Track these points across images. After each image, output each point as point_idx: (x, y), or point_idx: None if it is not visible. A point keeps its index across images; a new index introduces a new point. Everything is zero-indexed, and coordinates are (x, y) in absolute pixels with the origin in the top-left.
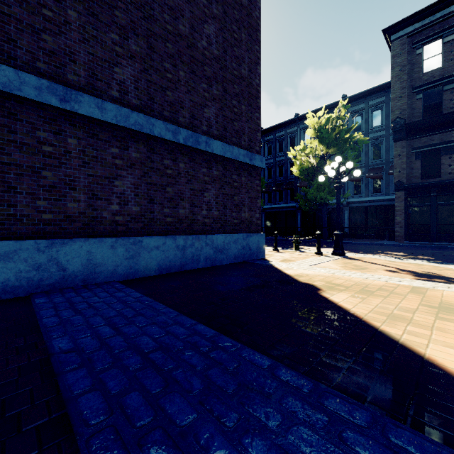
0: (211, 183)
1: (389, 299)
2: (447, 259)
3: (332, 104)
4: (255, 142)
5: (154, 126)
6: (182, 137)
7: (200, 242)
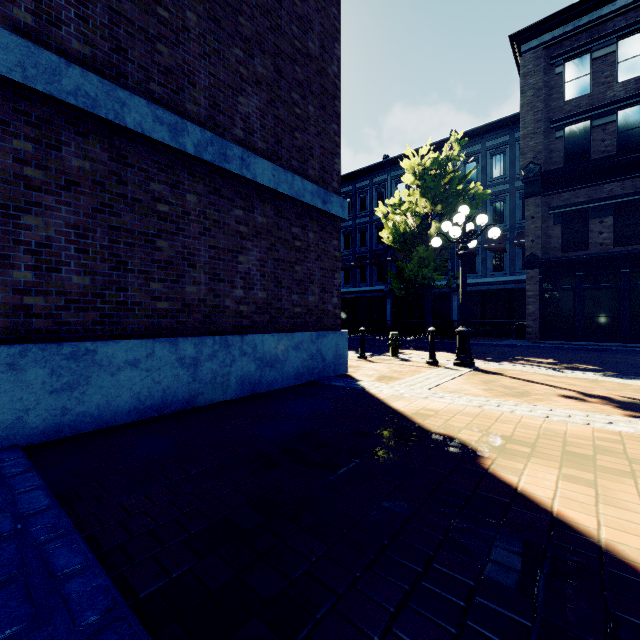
0: (252, 238)
1: (639, 479)
2: (621, 370)
3: (436, 143)
4: (331, 173)
5: (127, 107)
6: (192, 141)
7: (229, 350)
